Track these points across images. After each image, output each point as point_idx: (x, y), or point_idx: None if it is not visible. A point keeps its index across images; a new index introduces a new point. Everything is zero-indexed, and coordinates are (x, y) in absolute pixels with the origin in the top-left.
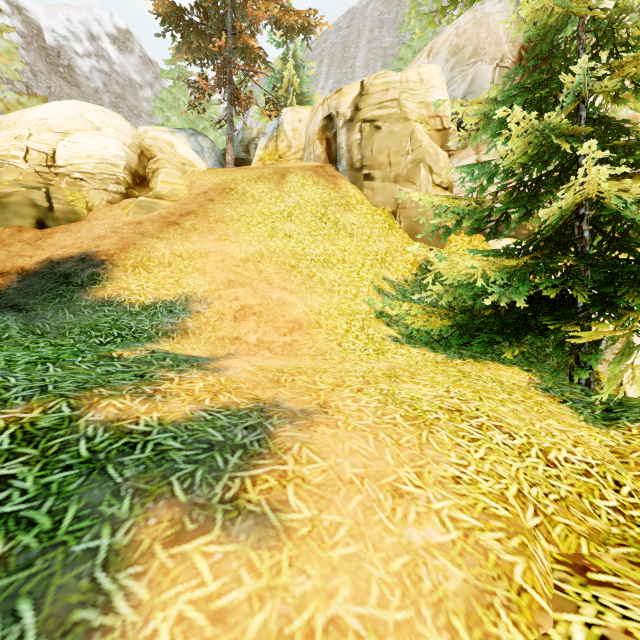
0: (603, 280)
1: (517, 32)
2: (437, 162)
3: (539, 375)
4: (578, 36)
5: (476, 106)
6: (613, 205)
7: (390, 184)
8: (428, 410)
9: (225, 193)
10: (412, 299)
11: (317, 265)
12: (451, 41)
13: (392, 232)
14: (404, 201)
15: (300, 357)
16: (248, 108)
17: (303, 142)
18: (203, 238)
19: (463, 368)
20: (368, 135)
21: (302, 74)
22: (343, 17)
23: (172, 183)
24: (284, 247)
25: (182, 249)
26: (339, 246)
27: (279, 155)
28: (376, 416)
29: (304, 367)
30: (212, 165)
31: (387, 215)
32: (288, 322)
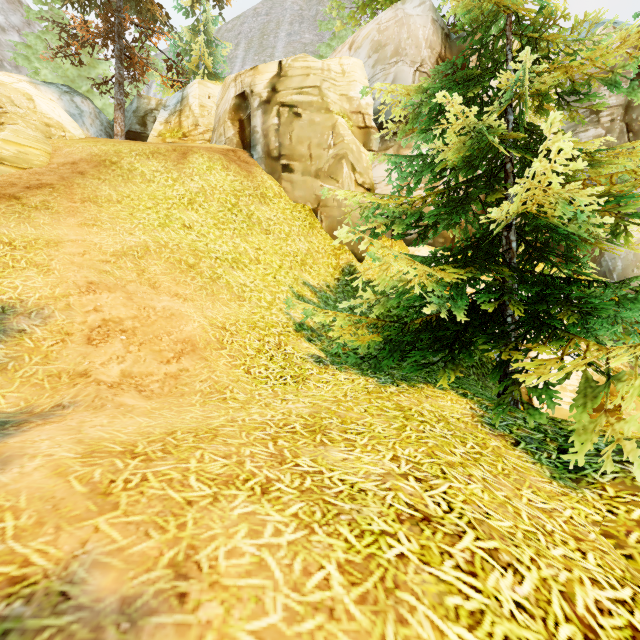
0: (534, 295)
1: (453, 11)
2: (360, 160)
3: (477, 401)
4: (506, 36)
5: (406, 95)
6: (554, 214)
7: (311, 179)
8: (382, 532)
9: (103, 166)
10: (335, 307)
11: (224, 265)
12: (373, 36)
13: (313, 231)
14: (326, 199)
15: (187, 397)
16: (144, 72)
17: (213, 122)
18: (57, 221)
19: (400, 400)
20: (287, 121)
21: (215, 51)
22: (262, 3)
23: (22, 145)
24: (180, 240)
25: (15, 234)
26: (252, 243)
27: (183, 133)
28: (292, 583)
29: (181, 430)
30: (96, 135)
31: (308, 212)
32: (176, 342)
